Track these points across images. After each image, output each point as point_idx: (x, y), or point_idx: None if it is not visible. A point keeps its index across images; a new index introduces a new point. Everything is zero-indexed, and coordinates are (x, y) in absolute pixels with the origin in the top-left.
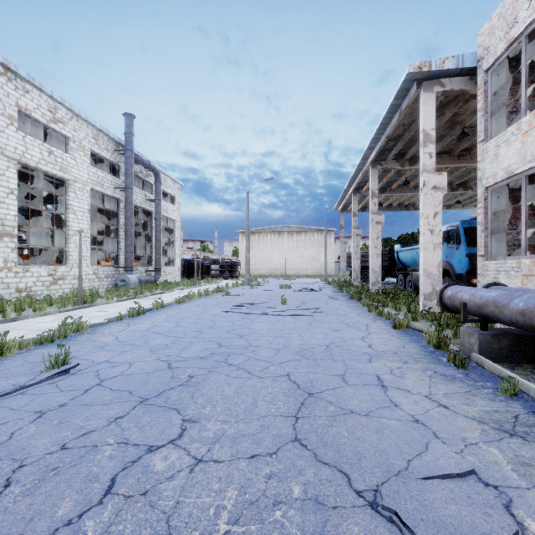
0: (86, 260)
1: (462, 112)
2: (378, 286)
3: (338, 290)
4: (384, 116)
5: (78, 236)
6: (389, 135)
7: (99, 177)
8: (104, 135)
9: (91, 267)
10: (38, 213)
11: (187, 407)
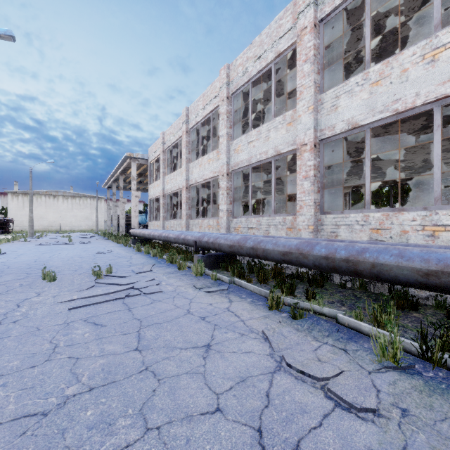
0: None
1: None
2: (123, 233)
3: (103, 237)
4: (121, 162)
5: None
6: (124, 168)
7: None
8: None
9: None
10: None
11: (57, 253)
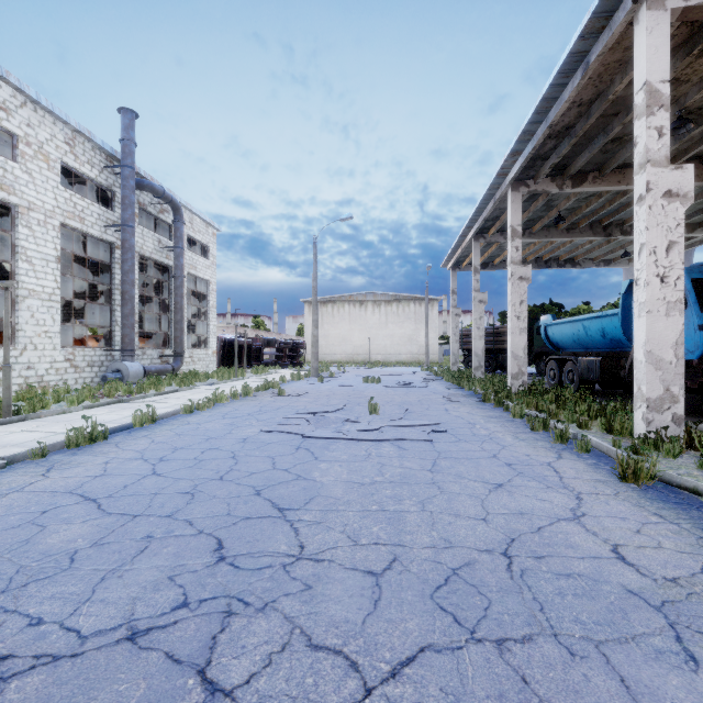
0: (52, 338)
1: (686, 77)
2: (522, 380)
3: (454, 385)
4: (552, 81)
5: (37, 298)
6: (553, 123)
7: (75, 206)
8: (85, 141)
9: (61, 350)
10: (6, 271)
11: None
